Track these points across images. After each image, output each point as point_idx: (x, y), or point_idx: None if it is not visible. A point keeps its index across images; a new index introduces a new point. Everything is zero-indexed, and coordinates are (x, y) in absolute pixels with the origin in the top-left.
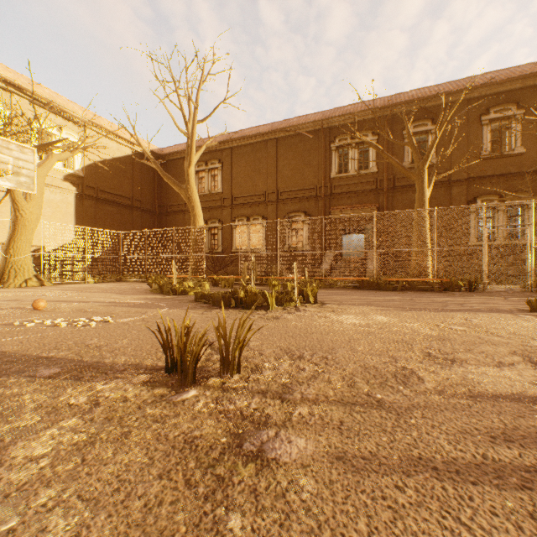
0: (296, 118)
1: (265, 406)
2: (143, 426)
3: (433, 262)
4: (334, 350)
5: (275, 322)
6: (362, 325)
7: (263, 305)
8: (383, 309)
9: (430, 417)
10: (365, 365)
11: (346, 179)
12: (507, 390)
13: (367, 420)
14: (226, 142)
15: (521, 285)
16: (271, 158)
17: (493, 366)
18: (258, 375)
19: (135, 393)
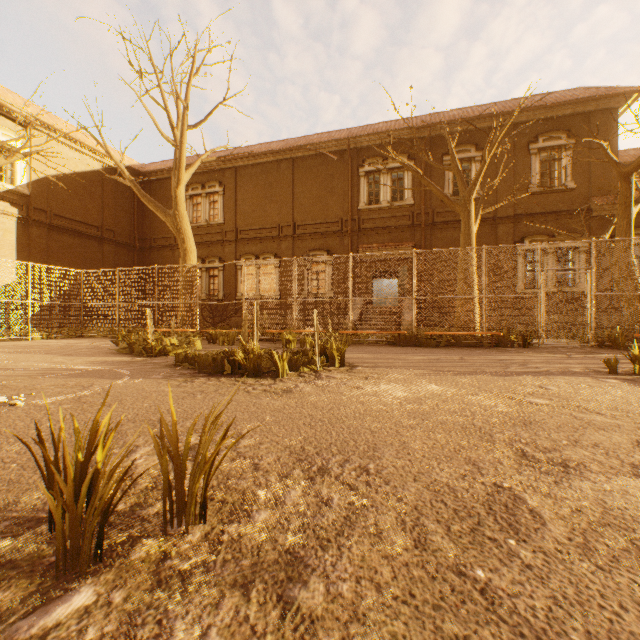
0: (317, 135)
1: (242, 639)
2: None
3: (482, 312)
4: (377, 451)
5: (286, 398)
6: (410, 401)
7: (272, 371)
8: (431, 373)
9: None
10: (433, 484)
11: (377, 211)
12: None
13: None
14: (228, 159)
15: (580, 339)
16: (286, 182)
17: (630, 474)
18: (241, 524)
19: None
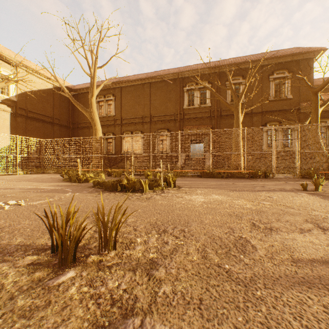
0: (162, 71)
1: (134, 286)
2: (5, 325)
3: (244, 160)
4: (189, 223)
5: (147, 202)
6: (206, 203)
7: (140, 189)
8: (217, 190)
9: (270, 287)
10: (212, 236)
11: (192, 109)
12: (315, 254)
13: (222, 296)
14: (117, 83)
15: (293, 174)
16: (146, 94)
17: (298, 232)
18: (130, 250)
19: (14, 279)
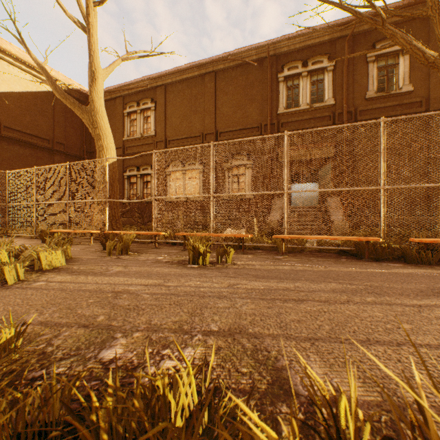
0: (237, 50)
1: None
2: None
3: None
4: None
5: None
6: None
7: None
8: None
9: None
10: None
11: (296, 114)
12: None
13: None
14: (158, 77)
15: None
16: (209, 94)
17: None
18: None
19: None
